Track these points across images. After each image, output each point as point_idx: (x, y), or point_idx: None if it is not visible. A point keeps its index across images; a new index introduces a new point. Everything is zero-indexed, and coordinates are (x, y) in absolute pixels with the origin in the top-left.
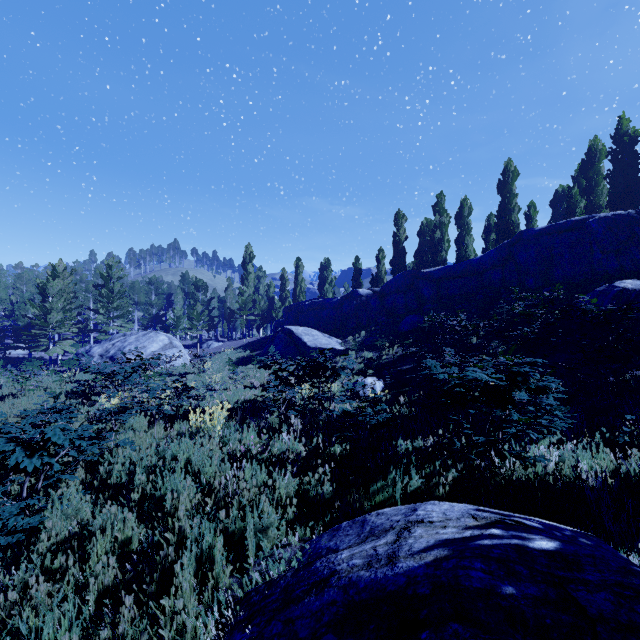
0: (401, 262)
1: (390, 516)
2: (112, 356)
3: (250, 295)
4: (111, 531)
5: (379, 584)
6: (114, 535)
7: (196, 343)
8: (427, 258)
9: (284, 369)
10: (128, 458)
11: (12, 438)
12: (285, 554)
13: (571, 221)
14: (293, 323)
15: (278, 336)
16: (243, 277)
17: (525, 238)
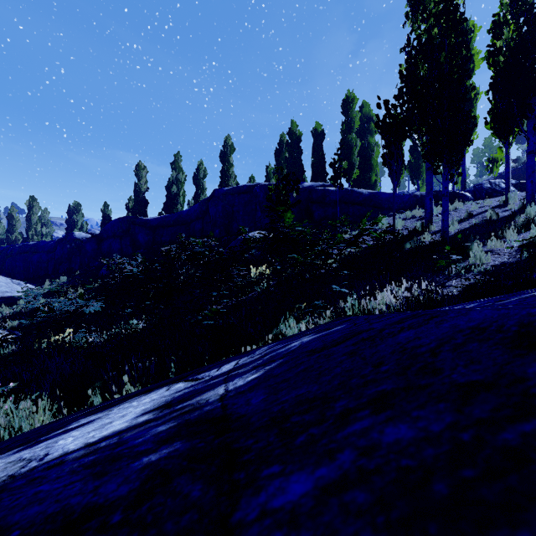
0: (142, 211)
1: None
2: None
3: None
4: None
5: None
6: None
7: None
8: None
9: None
10: None
11: None
12: None
13: (246, 186)
14: None
15: None
16: None
17: (216, 195)
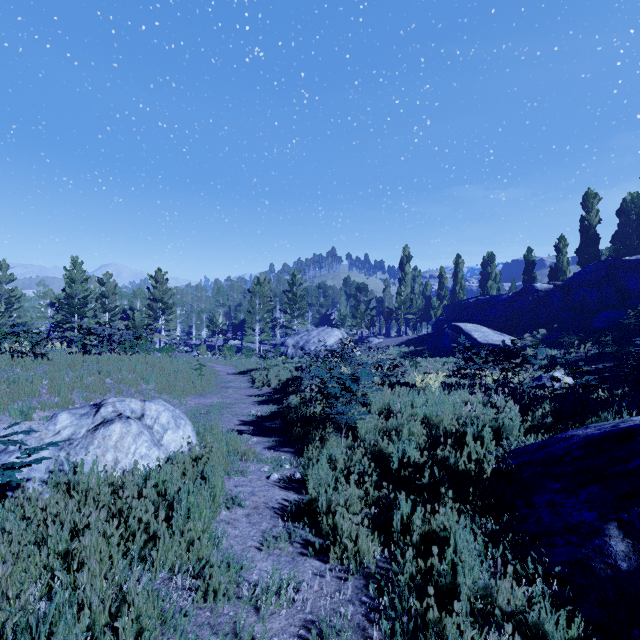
0: (592, 250)
1: (608, 422)
2: (302, 346)
3: (407, 295)
4: (407, 424)
5: (608, 432)
6: (409, 426)
7: (357, 339)
8: (632, 241)
9: (477, 354)
10: (386, 398)
11: (335, 375)
12: (530, 439)
13: None
14: (456, 321)
15: (445, 332)
16: (400, 278)
17: None
